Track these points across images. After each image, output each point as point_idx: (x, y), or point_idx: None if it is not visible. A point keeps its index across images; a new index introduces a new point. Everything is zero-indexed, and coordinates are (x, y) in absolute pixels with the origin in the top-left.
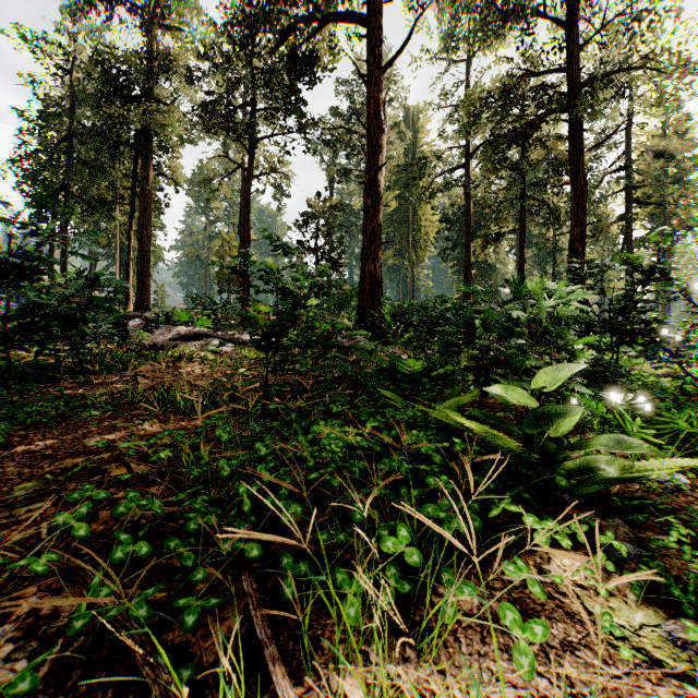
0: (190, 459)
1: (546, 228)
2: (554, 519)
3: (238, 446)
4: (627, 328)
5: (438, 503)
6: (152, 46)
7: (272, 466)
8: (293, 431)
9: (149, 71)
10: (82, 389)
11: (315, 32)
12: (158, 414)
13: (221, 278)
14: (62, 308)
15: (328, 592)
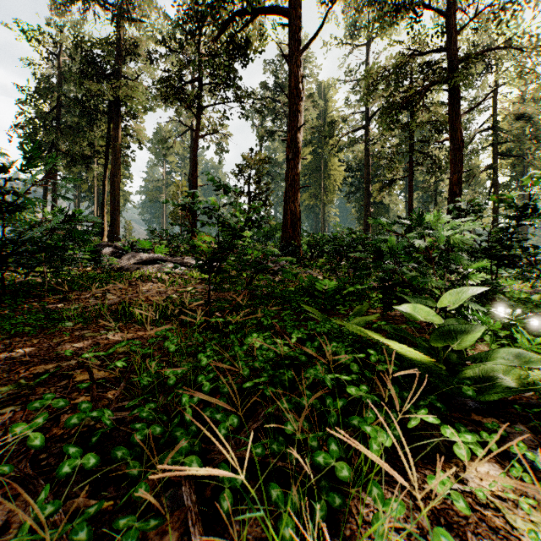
0: (141, 368)
1: (430, 175)
2: (465, 427)
3: (184, 354)
4: (505, 254)
5: (363, 415)
6: (121, 35)
7: (211, 376)
8: (231, 341)
9: (119, 55)
10: (61, 304)
11: (248, 22)
12: (120, 325)
13: (175, 216)
14: (45, 238)
15: (263, 501)
